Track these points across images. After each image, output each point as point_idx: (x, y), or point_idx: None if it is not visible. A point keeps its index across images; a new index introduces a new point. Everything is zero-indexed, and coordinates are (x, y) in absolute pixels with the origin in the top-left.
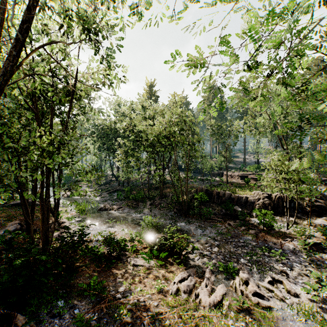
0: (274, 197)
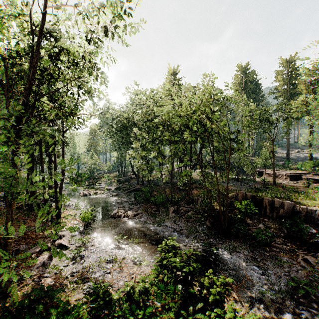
0: None
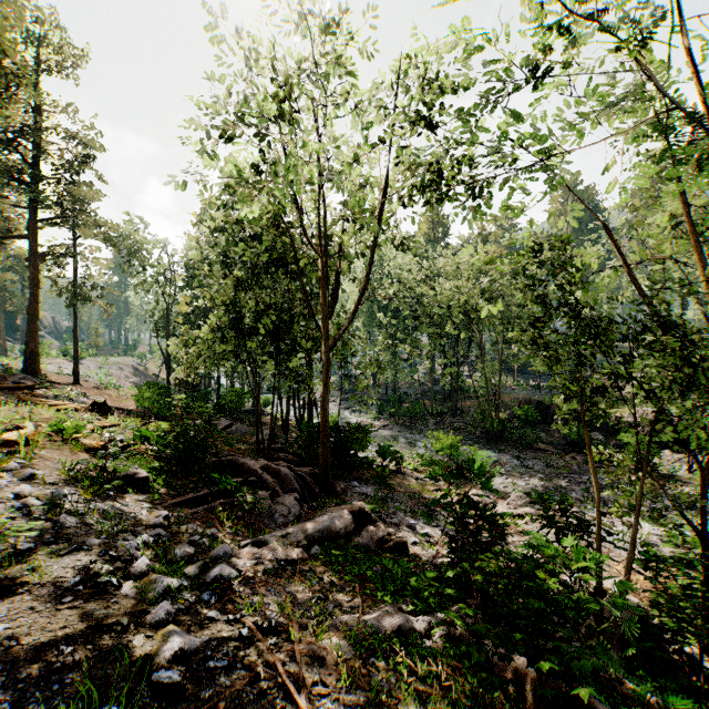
0: (675, 419)
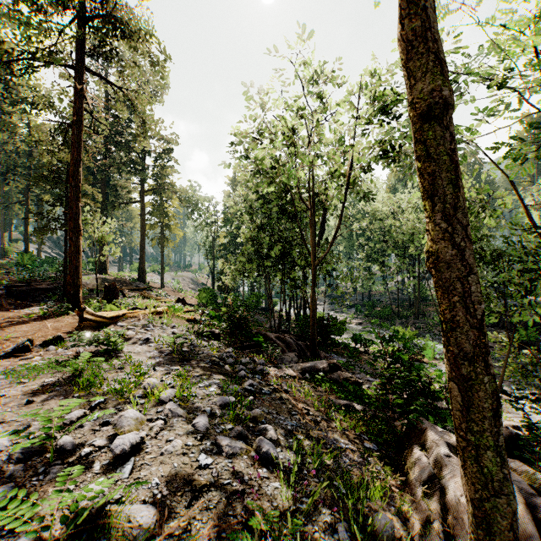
0: None
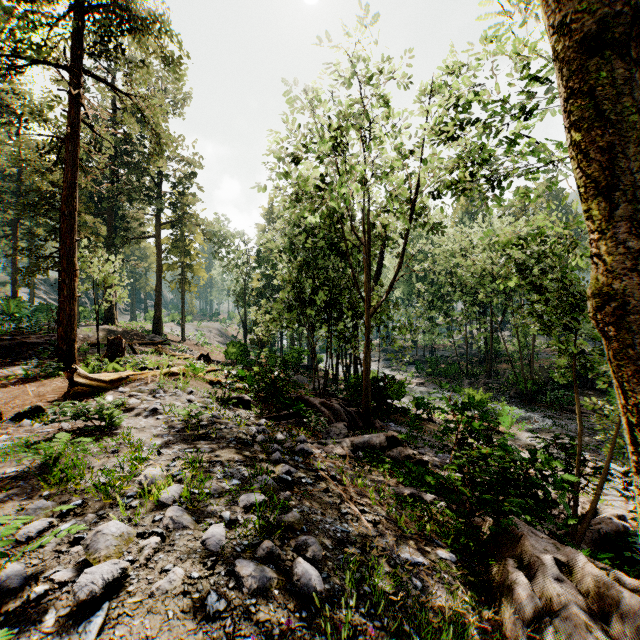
0: None
